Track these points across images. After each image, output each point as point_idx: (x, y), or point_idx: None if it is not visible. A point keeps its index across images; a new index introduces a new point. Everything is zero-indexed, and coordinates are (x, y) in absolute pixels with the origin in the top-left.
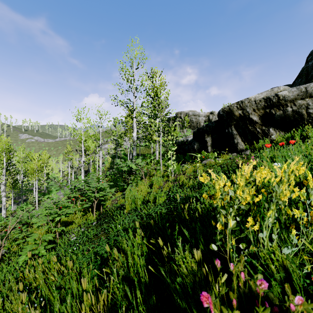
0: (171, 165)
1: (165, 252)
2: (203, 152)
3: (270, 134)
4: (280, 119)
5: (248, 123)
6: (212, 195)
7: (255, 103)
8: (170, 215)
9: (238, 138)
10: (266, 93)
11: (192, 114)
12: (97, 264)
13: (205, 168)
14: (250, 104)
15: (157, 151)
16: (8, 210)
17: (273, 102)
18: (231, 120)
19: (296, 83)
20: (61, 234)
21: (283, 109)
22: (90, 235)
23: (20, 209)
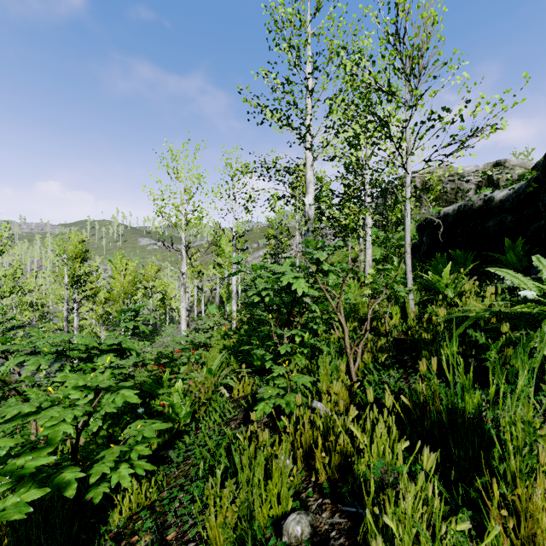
0: None
1: None
2: None
3: None
4: None
5: None
6: None
7: None
8: None
9: None
10: None
11: (444, 174)
12: None
13: None
14: None
15: (368, 251)
16: None
17: None
18: None
19: None
20: None
21: None
22: None
23: None
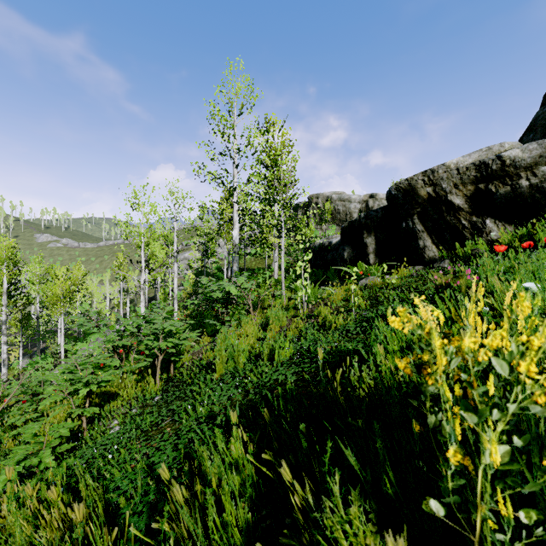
0: (302, 288)
1: (296, 500)
2: (360, 265)
3: (487, 231)
4: (507, 201)
5: (445, 211)
6: (423, 365)
7: (458, 174)
8: (304, 388)
9: (426, 237)
10: (479, 155)
11: (338, 199)
12: (148, 499)
13: (365, 293)
14: (449, 175)
15: (275, 264)
16: (13, 367)
17: (492, 170)
18: (412, 204)
19: (524, 141)
20: (94, 418)
21: (512, 184)
22: (144, 425)
23: (33, 366)
